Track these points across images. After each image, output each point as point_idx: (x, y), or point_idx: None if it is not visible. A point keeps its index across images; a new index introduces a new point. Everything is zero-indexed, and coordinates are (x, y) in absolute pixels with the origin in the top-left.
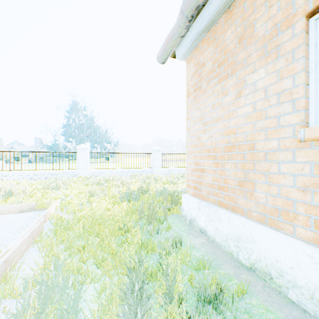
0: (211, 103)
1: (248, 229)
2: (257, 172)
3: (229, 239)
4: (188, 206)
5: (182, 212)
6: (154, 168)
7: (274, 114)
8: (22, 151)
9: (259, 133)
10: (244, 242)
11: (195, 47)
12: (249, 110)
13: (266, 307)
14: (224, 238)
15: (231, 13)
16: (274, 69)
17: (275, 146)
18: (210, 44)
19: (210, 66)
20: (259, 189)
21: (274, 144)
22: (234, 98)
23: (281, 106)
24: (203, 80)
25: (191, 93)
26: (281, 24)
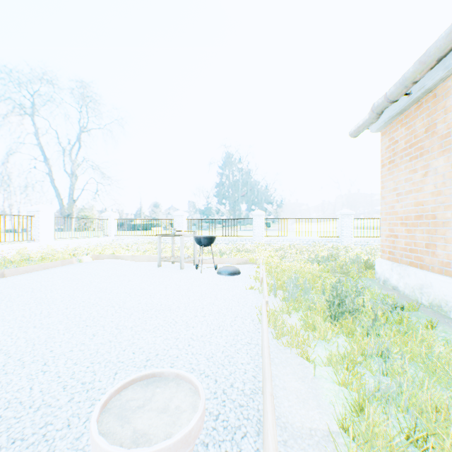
0: (403, 177)
1: (427, 278)
2: (438, 236)
3: (415, 289)
4: (381, 269)
5: (375, 275)
6: (342, 238)
7: (447, 194)
8: (207, 219)
9: (438, 207)
10: (425, 289)
11: (388, 124)
12: (431, 188)
13: (427, 316)
14: (411, 289)
15: (419, 106)
16: (448, 161)
17: (448, 217)
18: (402, 126)
19: (402, 145)
20: (438, 249)
21: (447, 216)
22: (421, 177)
23: (451, 189)
24: (396, 156)
25: (385, 165)
26: (451, 130)
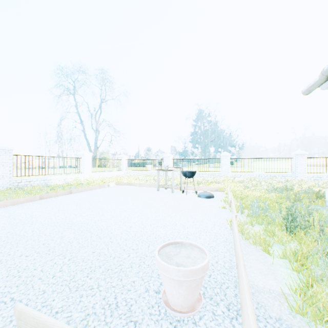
0: None
1: None
2: None
3: None
4: None
5: (325, 203)
6: (296, 173)
7: None
8: (186, 159)
9: None
10: None
11: None
12: None
13: None
14: None
15: None
16: None
17: None
18: None
19: None
20: None
21: None
22: None
23: None
24: None
25: None
26: None
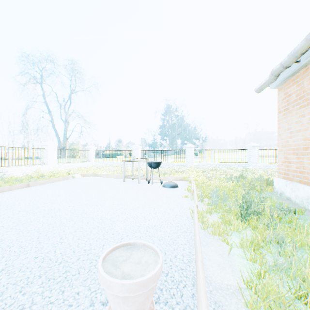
0: (295, 120)
1: None
2: None
3: (303, 199)
4: (278, 185)
5: (274, 189)
6: (250, 163)
7: None
8: (154, 150)
9: None
10: None
11: (283, 83)
12: None
13: None
14: (300, 199)
15: (306, 70)
16: None
17: None
18: (293, 84)
19: (293, 97)
20: None
21: None
22: (308, 120)
23: None
24: (289, 105)
25: (281, 111)
26: None
